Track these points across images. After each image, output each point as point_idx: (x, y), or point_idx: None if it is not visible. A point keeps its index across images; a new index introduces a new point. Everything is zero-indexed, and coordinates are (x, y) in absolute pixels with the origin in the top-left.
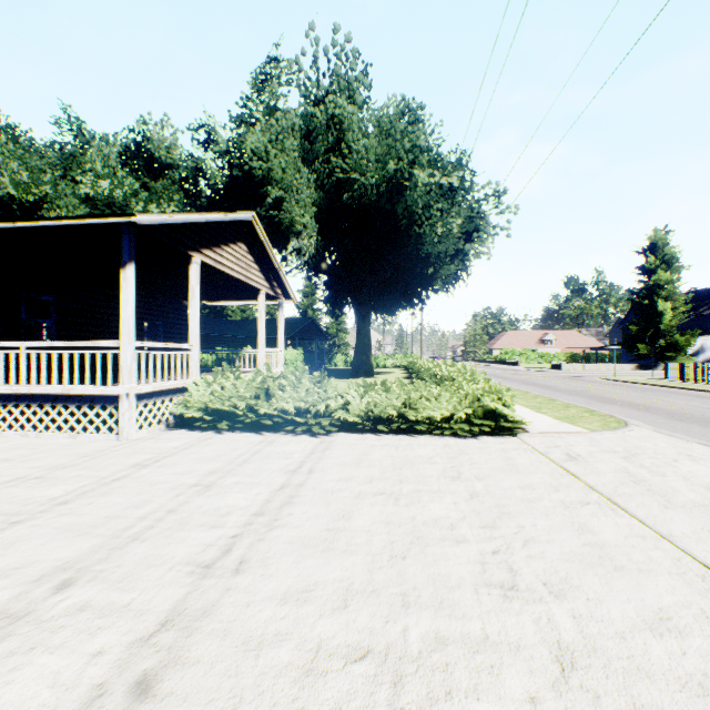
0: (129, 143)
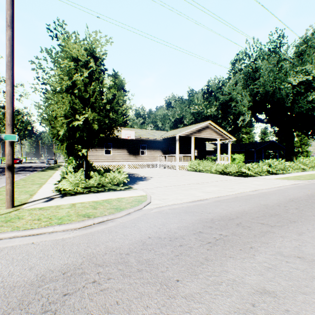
0: (204, 90)
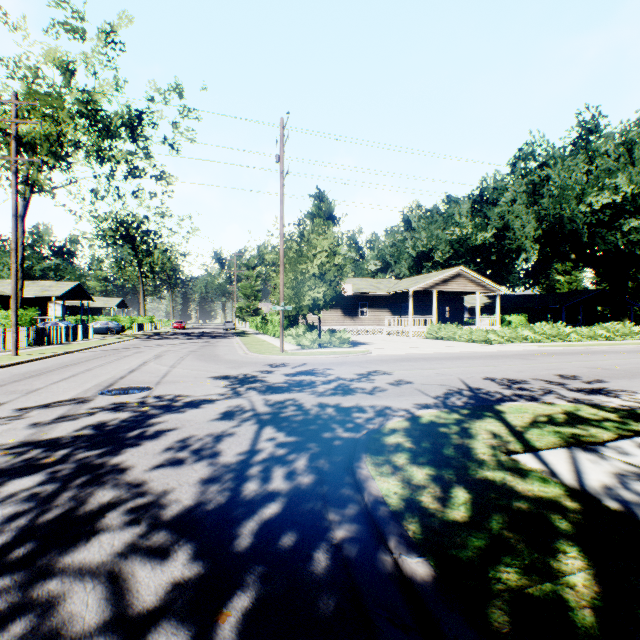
0: (474, 198)
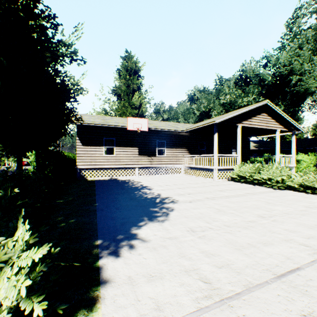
0: (237, 77)
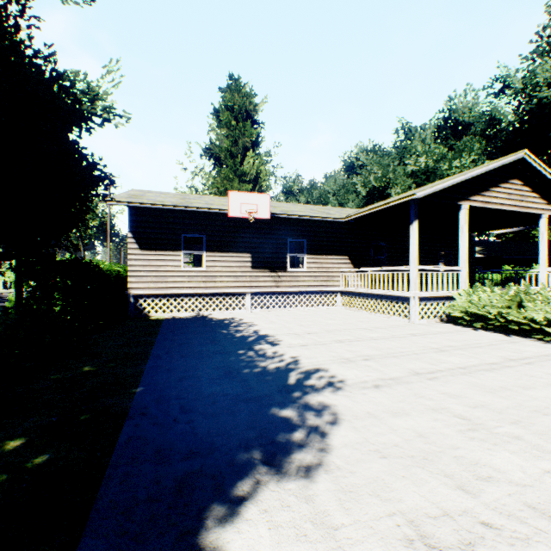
0: (438, 122)
